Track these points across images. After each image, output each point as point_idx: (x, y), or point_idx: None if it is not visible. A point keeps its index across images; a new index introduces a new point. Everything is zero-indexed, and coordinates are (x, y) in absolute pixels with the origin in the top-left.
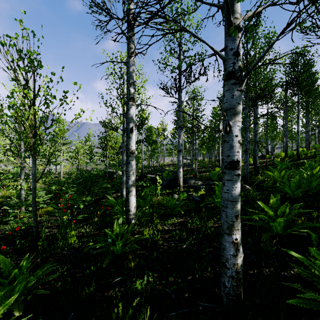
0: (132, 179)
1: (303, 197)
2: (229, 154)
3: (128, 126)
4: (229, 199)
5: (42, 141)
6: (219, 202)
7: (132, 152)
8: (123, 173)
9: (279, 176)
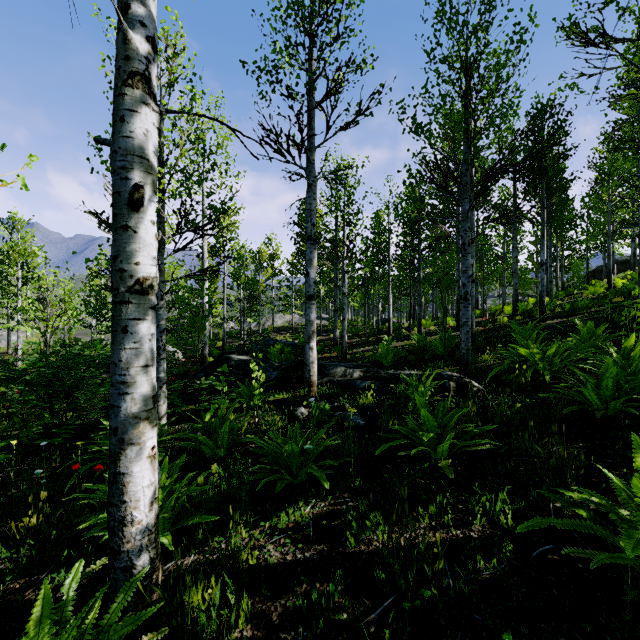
0: (139, 395)
1: (636, 417)
2: None
3: (122, 185)
4: None
5: None
6: (429, 440)
7: (139, 286)
8: (158, 356)
9: (543, 357)
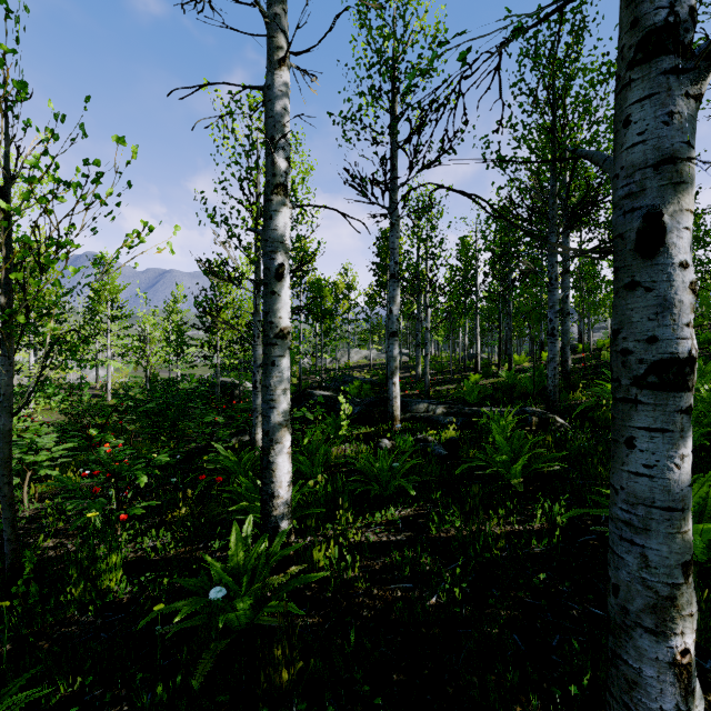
0: (282, 409)
1: None
2: (657, 332)
3: (271, 263)
4: (656, 500)
5: (25, 302)
6: (504, 463)
7: (282, 333)
8: (255, 389)
9: None
